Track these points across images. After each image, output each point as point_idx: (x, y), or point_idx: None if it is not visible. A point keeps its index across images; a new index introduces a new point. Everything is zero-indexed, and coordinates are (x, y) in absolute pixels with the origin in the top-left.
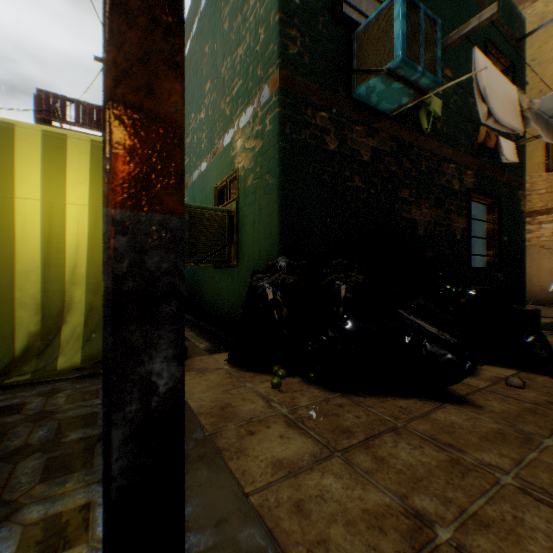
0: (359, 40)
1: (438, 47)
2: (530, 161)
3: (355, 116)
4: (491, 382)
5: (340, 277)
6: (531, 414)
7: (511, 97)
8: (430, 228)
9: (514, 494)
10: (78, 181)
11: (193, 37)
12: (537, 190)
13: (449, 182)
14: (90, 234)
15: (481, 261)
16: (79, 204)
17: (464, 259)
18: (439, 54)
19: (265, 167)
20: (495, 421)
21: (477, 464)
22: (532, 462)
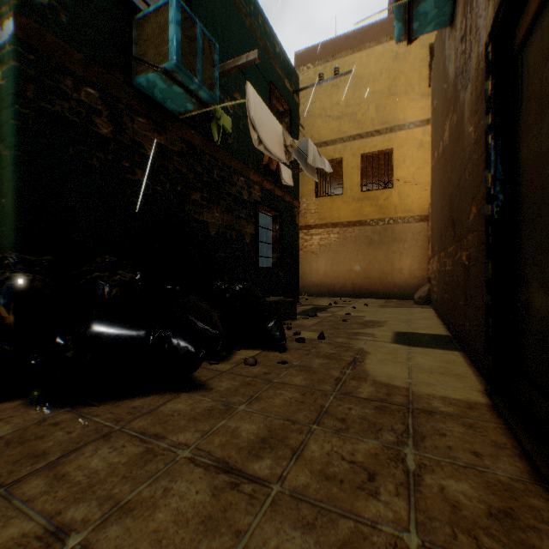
0: (140, 27)
1: (216, 68)
2: (307, 187)
3: (137, 106)
4: (236, 364)
5: (102, 276)
6: (247, 386)
7: (278, 132)
8: (222, 231)
9: (181, 466)
10: None
11: None
12: (311, 210)
13: (240, 193)
14: None
15: (270, 262)
16: None
17: (253, 260)
18: (217, 74)
19: None
20: (214, 399)
21: (168, 447)
22: (218, 430)
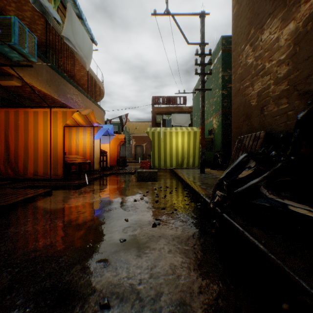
0: None
1: None
2: None
3: None
4: None
5: None
6: None
7: None
8: None
9: None
10: (185, 138)
11: None
12: None
13: None
14: (187, 146)
15: None
16: (186, 142)
17: None
18: None
19: (219, 129)
20: None
21: None
22: None
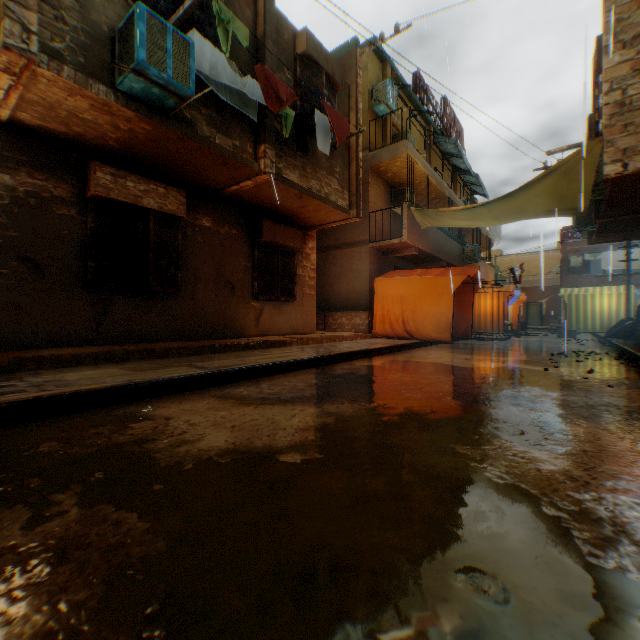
0: None
1: None
2: None
3: None
4: None
5: None
6: None
7: None
8: None
9: None
10: (612, 300)
11: None
12: None
13: None
14: (614, 309)
15: None
16: (612, 304)
17: None
18: None
19: None
20: None
21: None
22: None
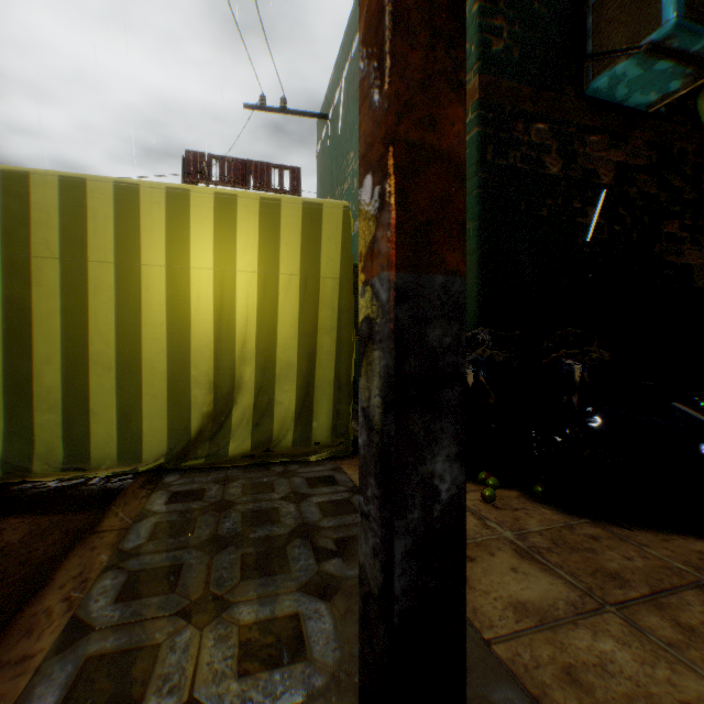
0: (597, 11)
1: None
2: None
3: (588, 121)
4: None
5: (573, 354)
6: None
7: None
8: None
9: None
10: (246, 245)
11: (353, 59)
12: None
13: None
14: (258, 304)
15: None
16: (248, 271)
17: None
18: None
19: None
20: None
21: None
22: None
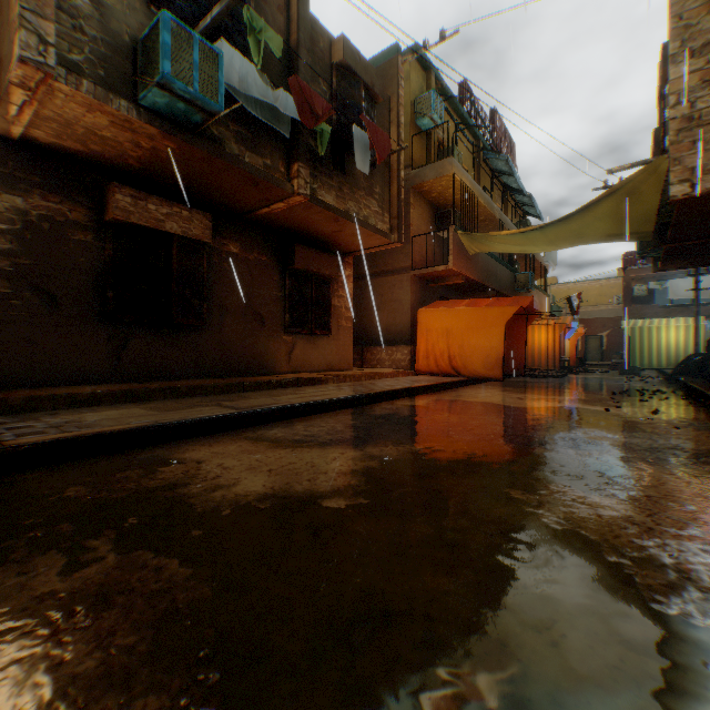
0: None
1: None
2: None
3: None
4: None
5: None
6: None
7: None
8: None
9: None
10: (679, 333)
11: None
12: None
13: None
14: (682, 343)
15: None
16: (680, 338)
17: None
18: None
19: None
20: None
21: None
22: None
